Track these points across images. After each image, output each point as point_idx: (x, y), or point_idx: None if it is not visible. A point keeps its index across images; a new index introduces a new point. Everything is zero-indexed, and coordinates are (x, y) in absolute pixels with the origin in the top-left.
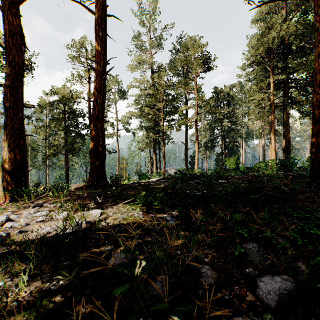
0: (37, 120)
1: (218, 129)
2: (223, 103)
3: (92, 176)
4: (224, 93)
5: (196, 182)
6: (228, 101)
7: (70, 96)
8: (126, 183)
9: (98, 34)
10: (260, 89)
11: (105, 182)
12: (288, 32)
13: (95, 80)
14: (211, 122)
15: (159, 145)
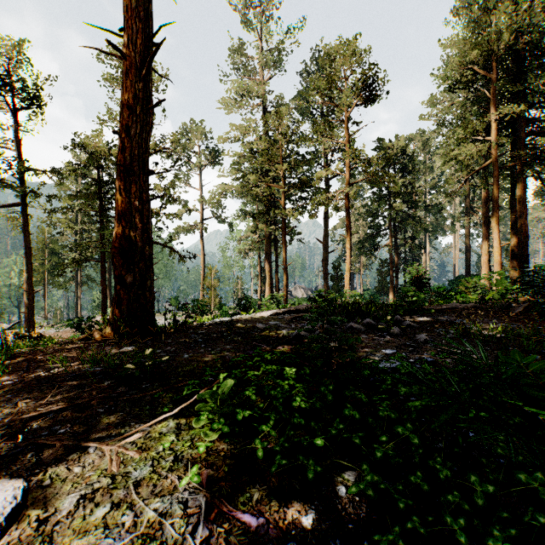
0: (48, 198)
1: (384, 216)
2: (393, 169)
3: (118, 309)
4: (396, 150)
5: (366, 323)
6: (403, 165)
7: (109, 152)
8: (206, 321)
9: None
10: (471, 136)
11: (150, 323)
12: (531, 20)
13: (126, 82)
14: (371, 202)
15: (276, 246)
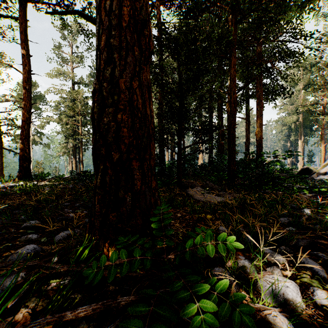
0: None
1: None
2: None
3: (21, 173)
4: None
5: None
6: None
7: None
8: None
9: (26, 88)
10: None
11: (31, 177)
12: None
13: (24, 115)
14: None
15: (79, 150)
